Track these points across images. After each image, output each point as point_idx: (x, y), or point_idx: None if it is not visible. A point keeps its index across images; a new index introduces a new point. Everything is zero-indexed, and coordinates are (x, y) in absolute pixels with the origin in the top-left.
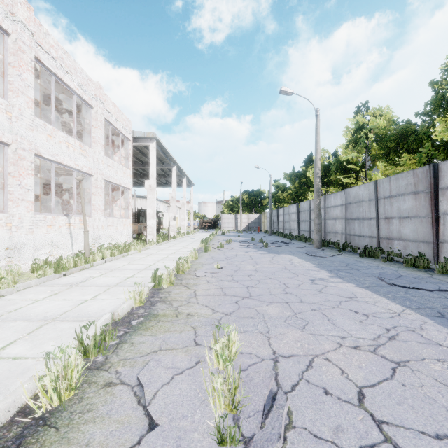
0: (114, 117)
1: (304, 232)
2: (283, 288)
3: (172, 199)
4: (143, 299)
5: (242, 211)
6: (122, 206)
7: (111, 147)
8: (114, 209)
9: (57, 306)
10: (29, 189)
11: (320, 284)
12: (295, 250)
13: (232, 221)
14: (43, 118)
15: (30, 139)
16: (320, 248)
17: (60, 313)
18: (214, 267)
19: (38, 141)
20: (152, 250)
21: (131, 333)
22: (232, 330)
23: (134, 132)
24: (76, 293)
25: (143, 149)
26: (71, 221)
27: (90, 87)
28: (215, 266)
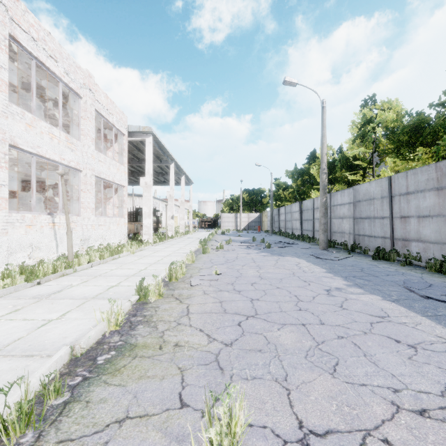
0: (106, 110)
1: (308, 232)
2: (295, 302)
3: (170, 197)
4: (120, 321)
5: (242, 210)
6: (116, 205)
7: (104, 142)
8: (107, 208)
9: (9, 331)
10: (2, 184)
11: (338, 296)
12: (299, 251)
13: (231, 220)
14: (30, 110)
15: (3, 128)
16: (327, 250)
17: (8, 342)
18: (212, 272)
19: (14, 130)
20: (146, 251)
21: (92, 380)
22: (235, 374)
23: (128, 126)
24: (42, 309)
25: (139, 145)
26: (55, 220)
27: (78, 75)
28: (214, 271)
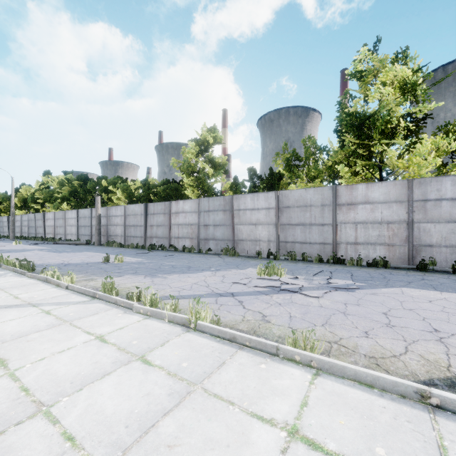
0: None
1: None
2: None
3: None
4: None
5: None
6: None
7: None
8: None
9: None
10: None
11: None
12: None
13: None
14: None
15: None
16: (13, 239)
17: None
18: None
19: None
20: None
21: None
22: None
23: None
24: None
25: None
26: None
27: None
28: None
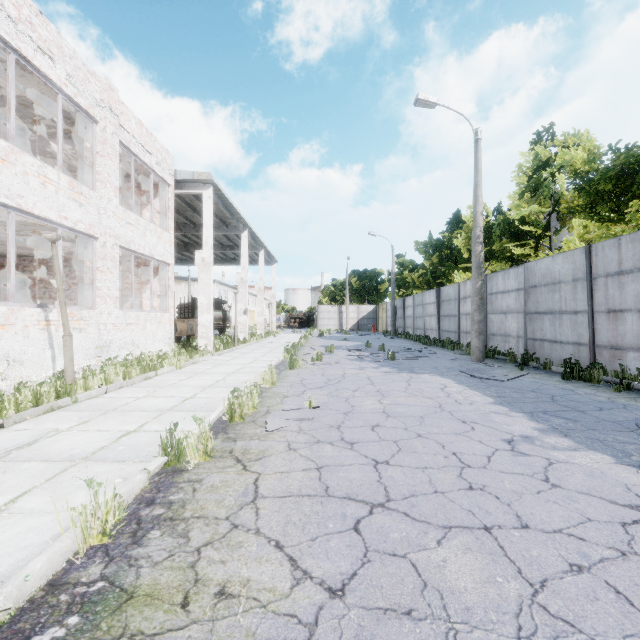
0: (139, 144)
1: (449, 334)
2: (456, 469)
3: (242, 281)
4: (111, 524)
5: (349, 302)
6: (157, 293)
7: (139, 196)
8: (144, 297)
9: None
10: None
11: (532, 455)
12: (441, 365)
13: (333, 316)
14: (20, 145)
15: None
16: (484, 362)
17: None
18: (304, 404)
19: None
20: (202, 365)
21: None
22: None
23: (176, 172)
24: None
25: (194, 202)
26: (50, 317)
27: (92, 86)
28: (307, 403)
